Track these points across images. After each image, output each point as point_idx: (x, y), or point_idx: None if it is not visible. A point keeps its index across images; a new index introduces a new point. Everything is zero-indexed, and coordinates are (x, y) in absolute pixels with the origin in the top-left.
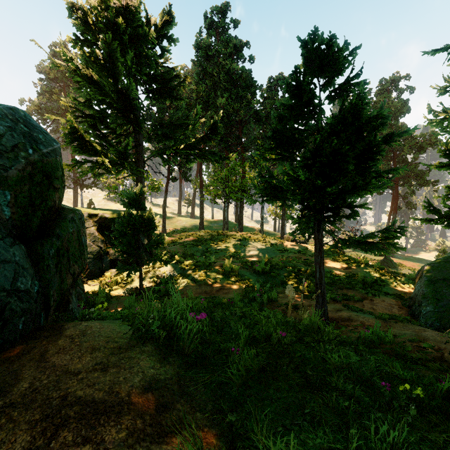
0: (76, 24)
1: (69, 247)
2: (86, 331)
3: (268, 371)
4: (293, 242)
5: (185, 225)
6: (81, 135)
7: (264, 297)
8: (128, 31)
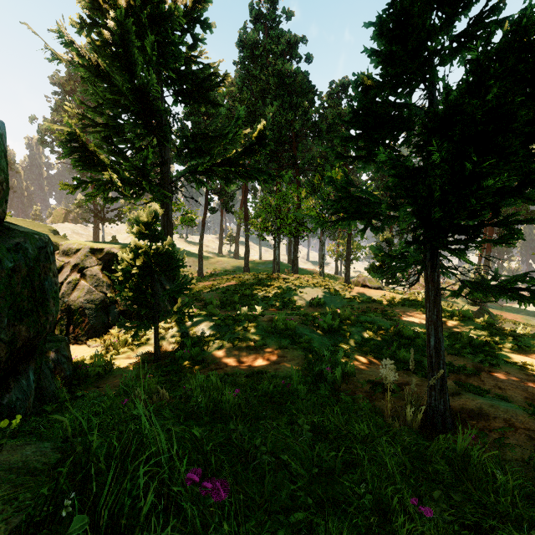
0: (80, 1)
1: (3, 293)
2: None
3: None
4: (365, 288)
5: (227, 267)
6: (83, 143)
7: (338, 373)
8: (148, 10)
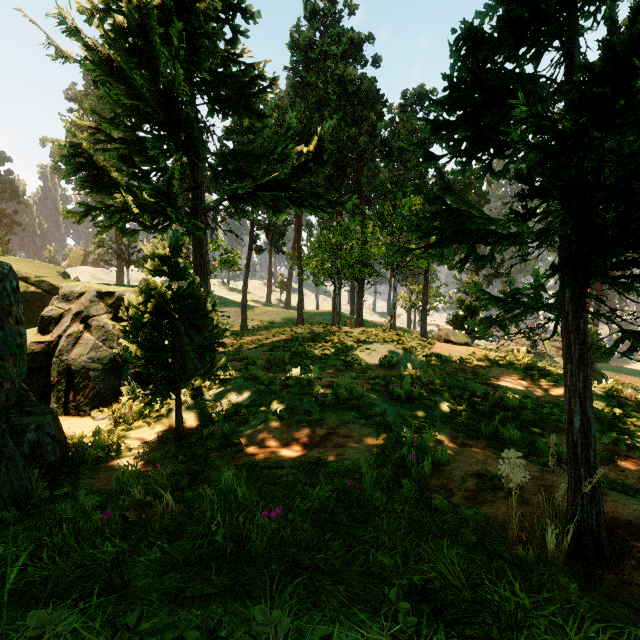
0: None
1: None
2: None
3: None
4: (449, 344)
5: (277, 318)
6: (90, 158)
7: (426, 462)
8: None
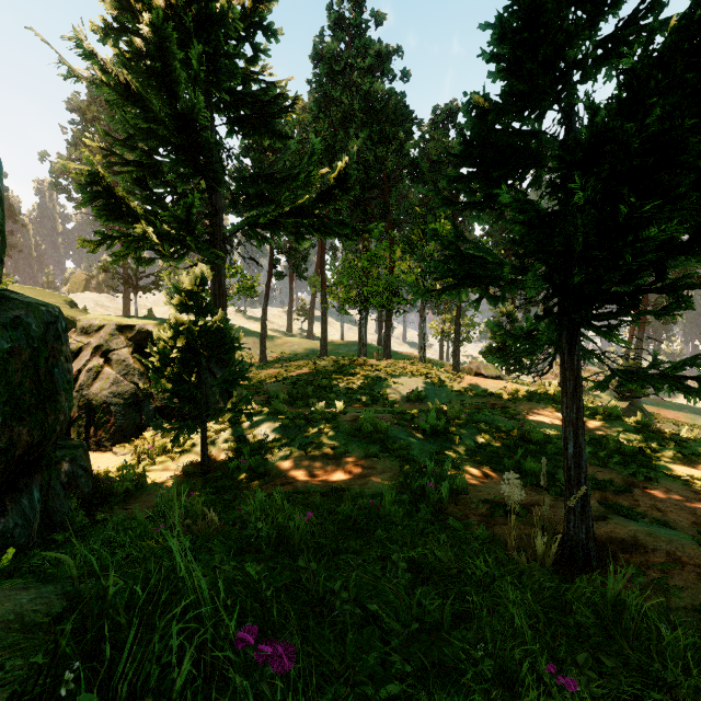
0: None
1: None
2: None
3: None
4: (479, 378)
5: (298, 349)
6: (108, 187)
7: (444, 489)
8: (193, 11)
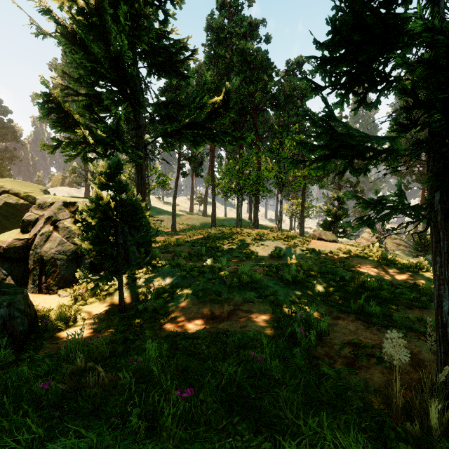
0: None
1: None
2: None
3: None
4: (321, 241)
5: (197, 223)
6: (59, 105)
7: (313, 334)
8: None
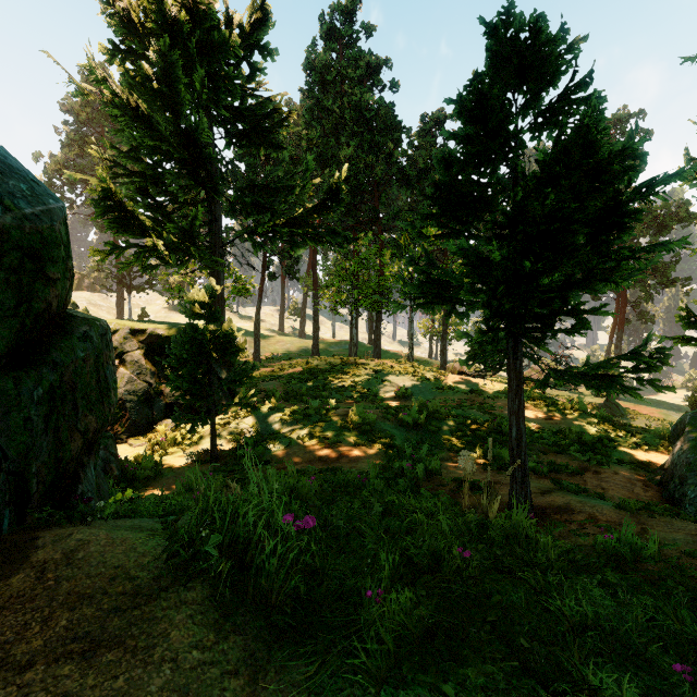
0: (113, 25)
1: (78, 383)
2: (76, 553)
3: (439, 637)
4: (462, 376)
5: (291, 348)
6: (119, 202)
7: (419, 469)
8: (196, 36)
